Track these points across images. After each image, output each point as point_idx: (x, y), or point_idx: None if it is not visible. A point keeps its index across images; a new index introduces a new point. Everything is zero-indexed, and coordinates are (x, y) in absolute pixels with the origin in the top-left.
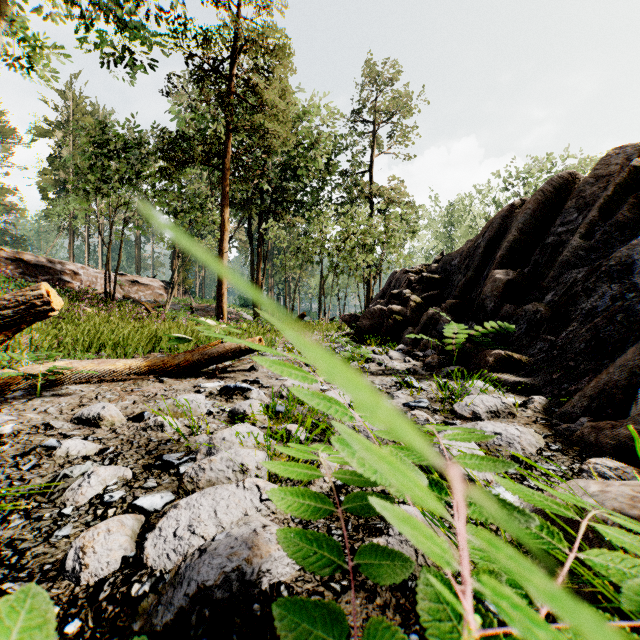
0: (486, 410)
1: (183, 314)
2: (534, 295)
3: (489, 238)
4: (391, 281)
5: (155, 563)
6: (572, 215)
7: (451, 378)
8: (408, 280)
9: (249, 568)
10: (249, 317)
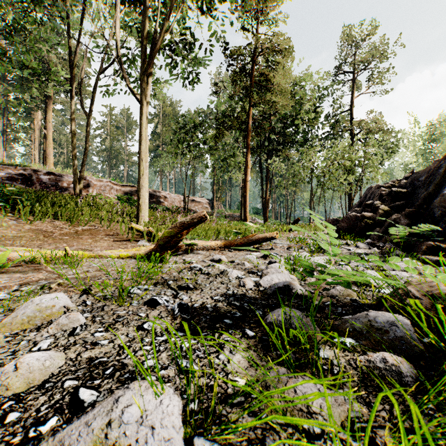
0: (401, 269)
1: (222, 219)
2: None
3: None
4: (367, 194)
5: (263, 286)
6: None
7: None
8: (379, 194)
9: (290, 285)
10: (260, 221)
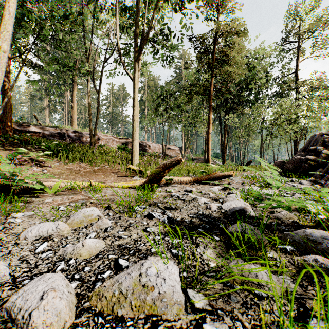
0: None
1: (190, 162)
2: None
3: None
4: (311, 141)
5: (224, 209)
6: None
7: None
8: (322, 140)
9: (244, 209)
10: (219, 163)
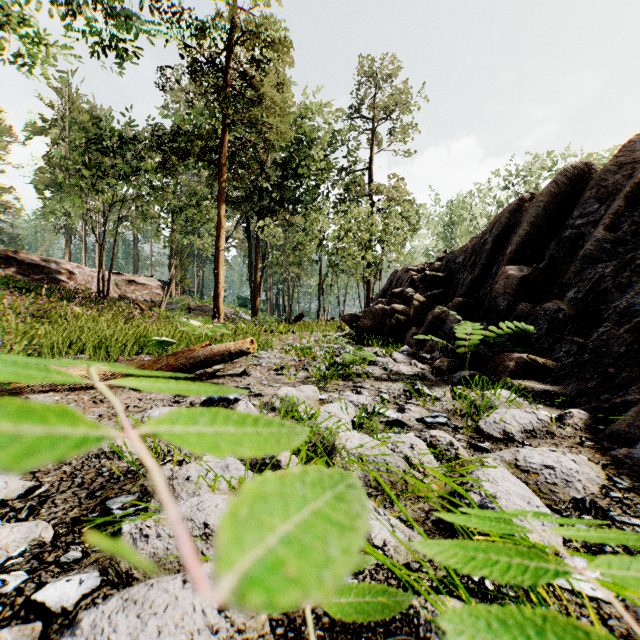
0: (520, 429)
1: (179, 314)
2: (552, 292)
3: (497, 234)
4: (392, 280)
5: None
6: (592, 206)
7: (465, 384)
8: (410, 278)
9: None
10: (247, 317)
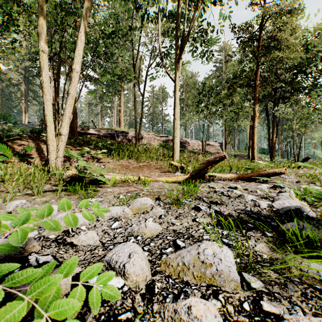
0: None
1: (232, 158)
2: None
3: None
4: None
5: (276, 207)
6: None
7: None
8: None
9: (301, 209)
10: (266, 159)
